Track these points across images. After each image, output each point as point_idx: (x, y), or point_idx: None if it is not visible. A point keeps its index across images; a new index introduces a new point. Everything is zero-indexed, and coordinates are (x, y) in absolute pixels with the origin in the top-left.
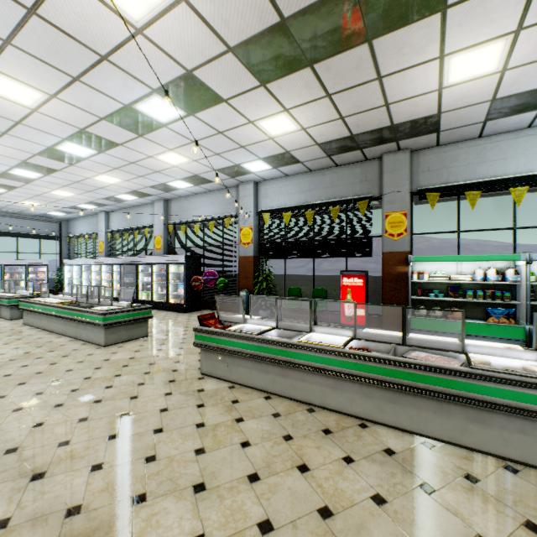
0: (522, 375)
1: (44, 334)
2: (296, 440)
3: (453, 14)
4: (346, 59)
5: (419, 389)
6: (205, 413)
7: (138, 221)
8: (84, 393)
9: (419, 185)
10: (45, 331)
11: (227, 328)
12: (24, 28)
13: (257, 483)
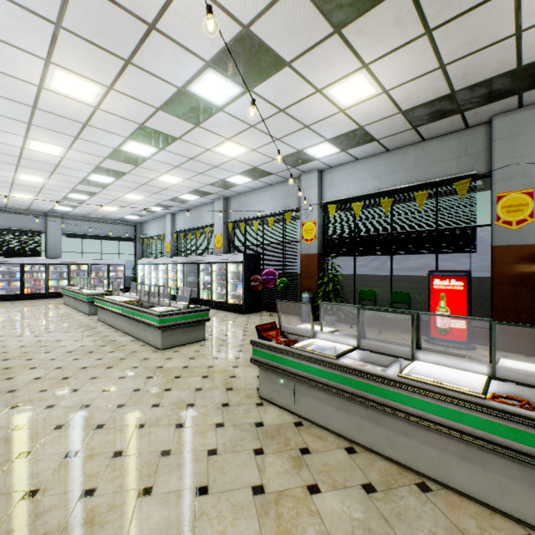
0: None
1: (111, 331)
2: None
3: None
4: None
5: None
6: (265, 466)
7: (200, 221)
8: (128, 412)
9: None
10: (113, 329)
11: (292, 345)
12: (70, 3)
13: None
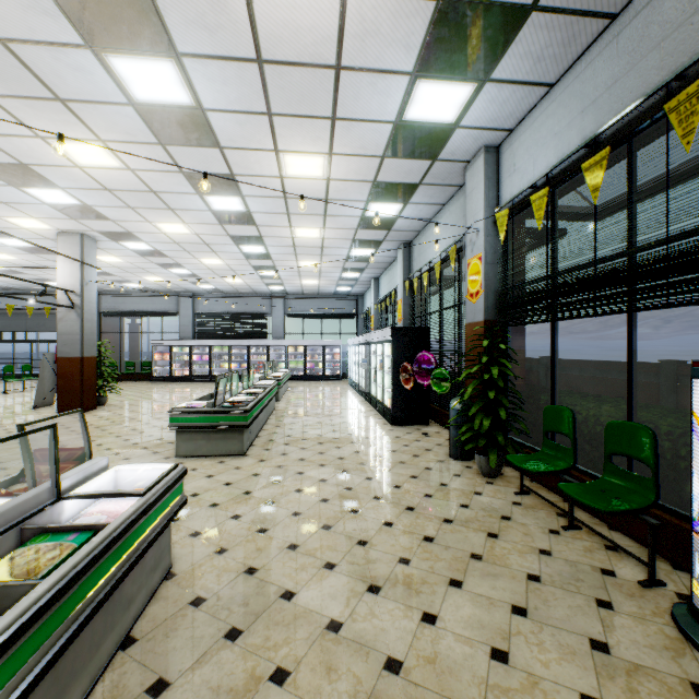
0: None
1: None
2: None
3: None
4: None
5: None
6: None
7: (393, 284)
8: None
9: None
10: None
11: None
12: None
13: None
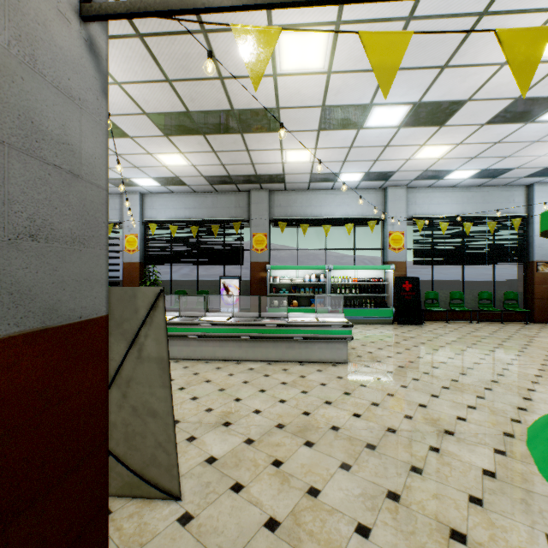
0: (306, 322)
1: None
2: (202, 373)
3: (285, 135)
4: (228, 137)
5: (266, 337)
6: None
7: None
8: None
9: (274, 216)
10: None
11: None
12: None
13: (185, 389)
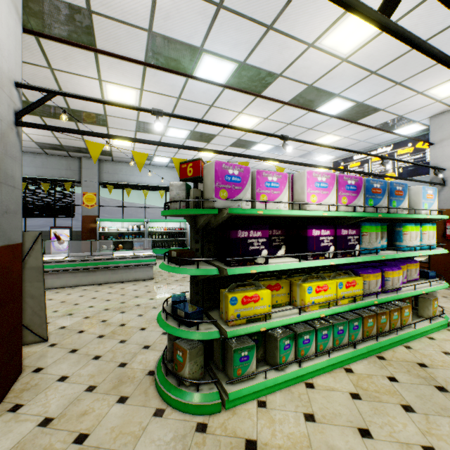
0: (126, 256)
1: None
2: None
3: (111, 129)
4: (63, 122)
5: (96, 267)
6: None
7: None
8: None
9: (103, 180)
10: None
11: None
12: None
13: None
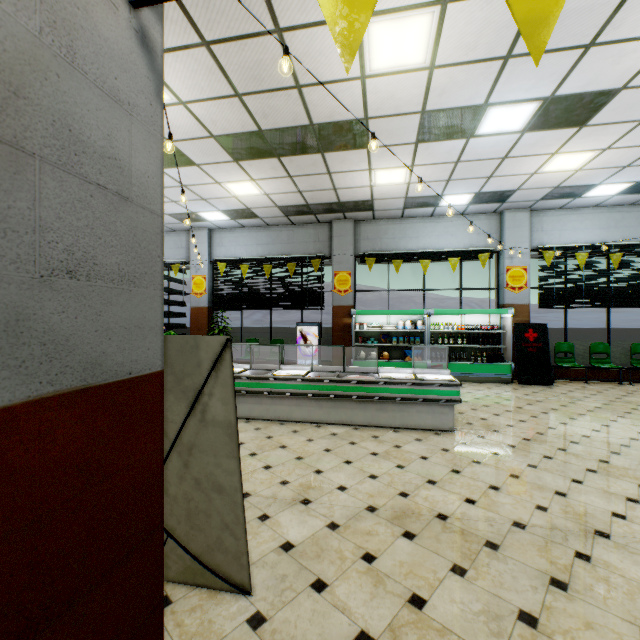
0: (401, 379)
1: None
2: (276, 437)
3: (374, 151)
4: (306, 159)
5: (351, 396)
6: None
7: None
8: None
9: (360, 250)
10: None
11: None
12: None
13: (256, 456)
